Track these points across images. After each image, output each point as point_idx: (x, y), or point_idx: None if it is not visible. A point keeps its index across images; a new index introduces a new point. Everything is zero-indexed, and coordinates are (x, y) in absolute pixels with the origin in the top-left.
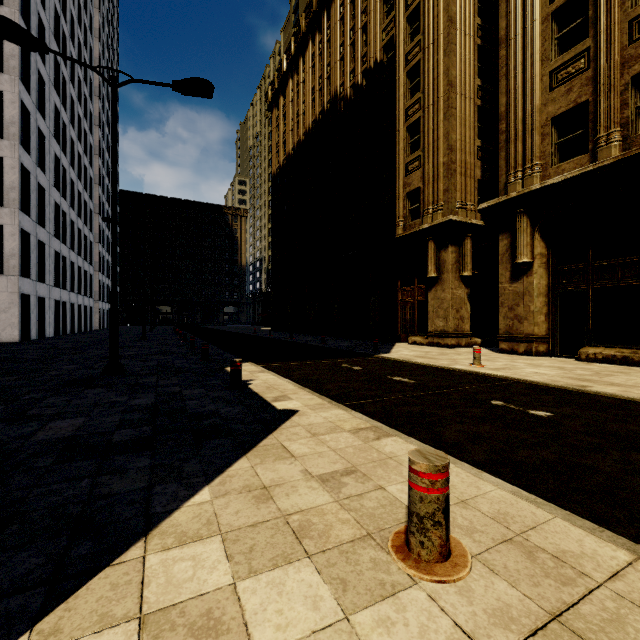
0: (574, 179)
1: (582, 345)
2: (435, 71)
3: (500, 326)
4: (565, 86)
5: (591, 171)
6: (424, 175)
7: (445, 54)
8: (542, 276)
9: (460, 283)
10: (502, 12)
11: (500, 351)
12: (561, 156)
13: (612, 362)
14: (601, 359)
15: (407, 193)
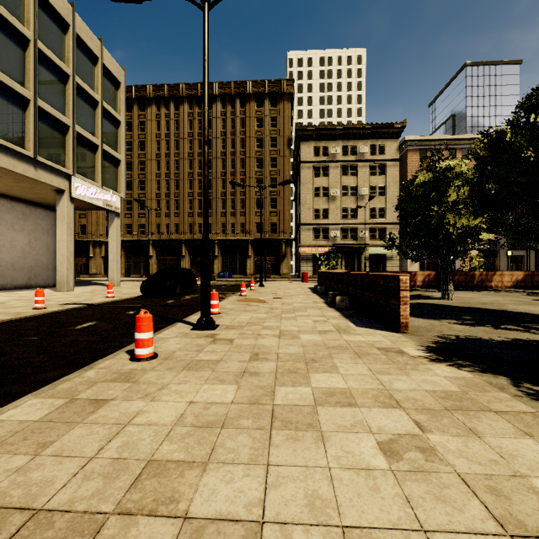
0: (129, 240)
1: (131, 275)
2: None
3: None
4: (128, 218)
5: (132, 240)
6: (88, 222)
7: None
8: (123, 259)
9: (101, 258)
10: None
11: None
12: (127, 233)
13: (136, 278)
14: (134, 277)
15: (80, 224)
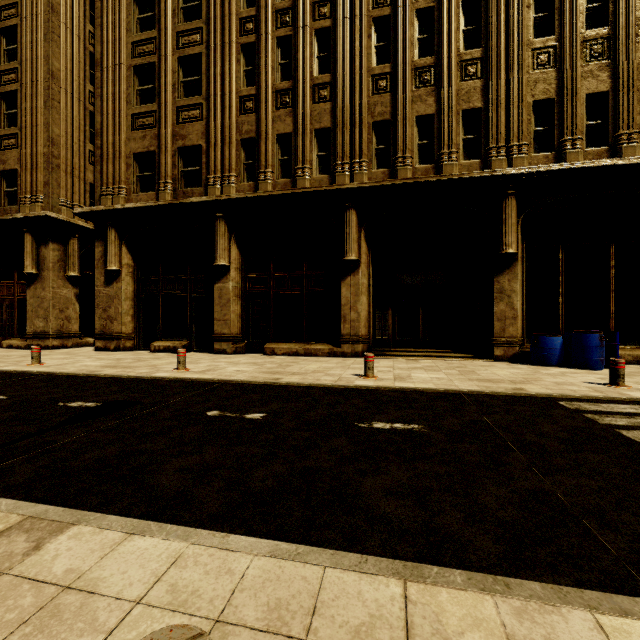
0: (143, 209)
1: (157, 340)
2: (34, 50)
3: (97, 326)
4: (142, 132)
5: (153, 206)
6: (21, 158)
7: (46, 39)
8: (129, 283)
9: (66, 283)
10: (98, 37)
11: (97, 349)
12: (142, 187)
13: (168, 351)
14: (163, 350)
15: (2, 171)
